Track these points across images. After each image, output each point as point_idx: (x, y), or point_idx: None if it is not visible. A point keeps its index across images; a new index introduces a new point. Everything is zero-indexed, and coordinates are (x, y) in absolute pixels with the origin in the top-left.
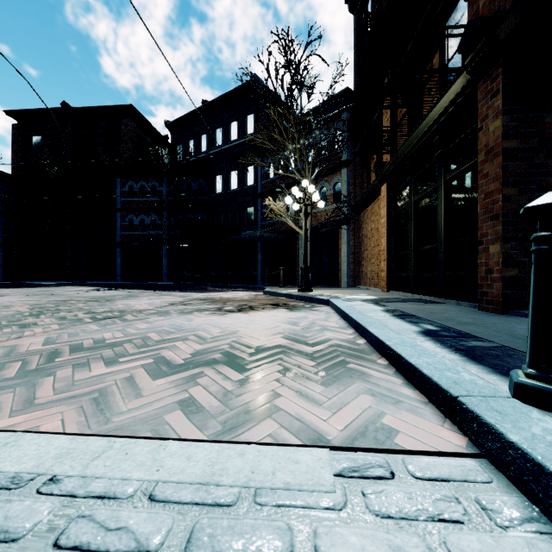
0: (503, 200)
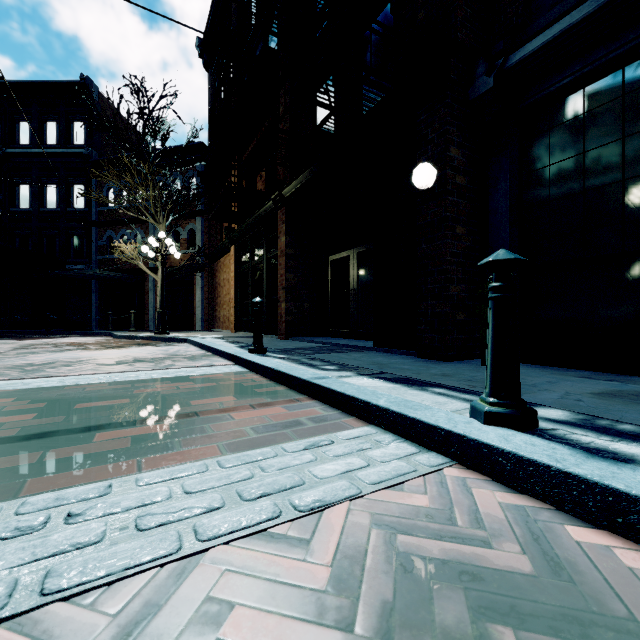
0: (286, 280)
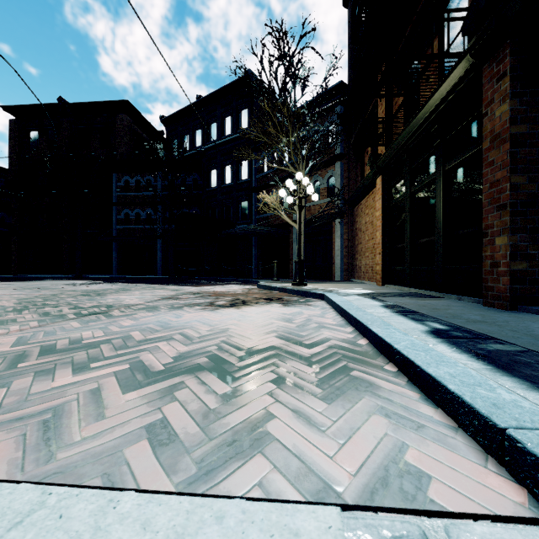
0: (511, 189)
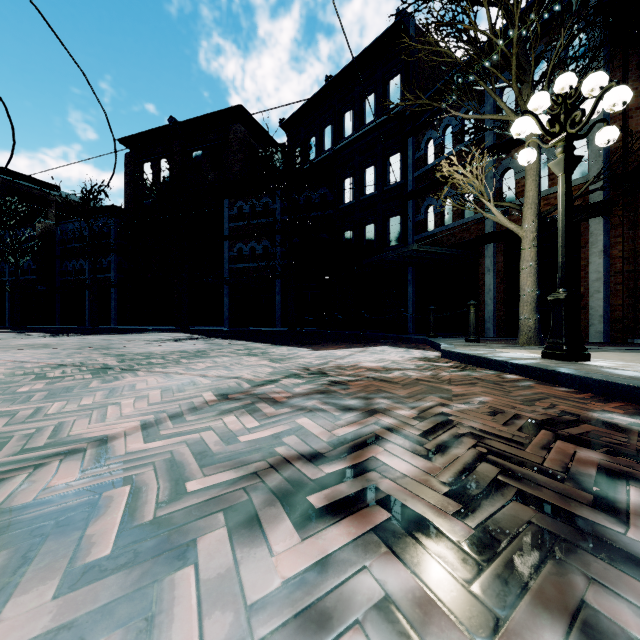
0: None
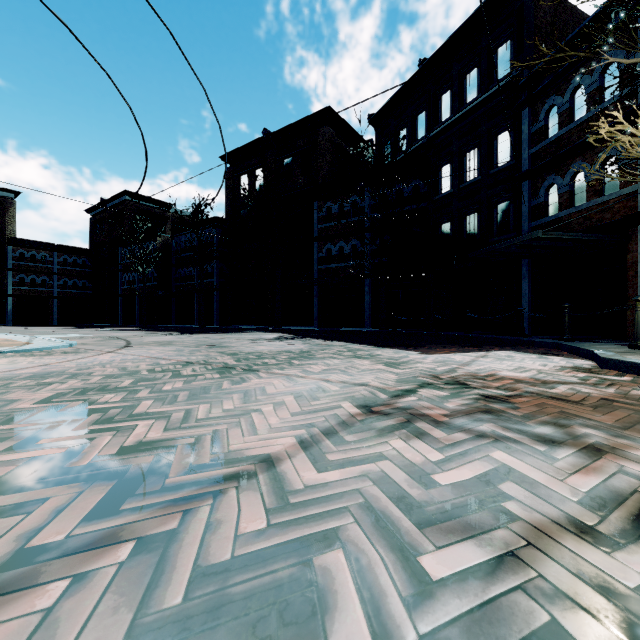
0: None
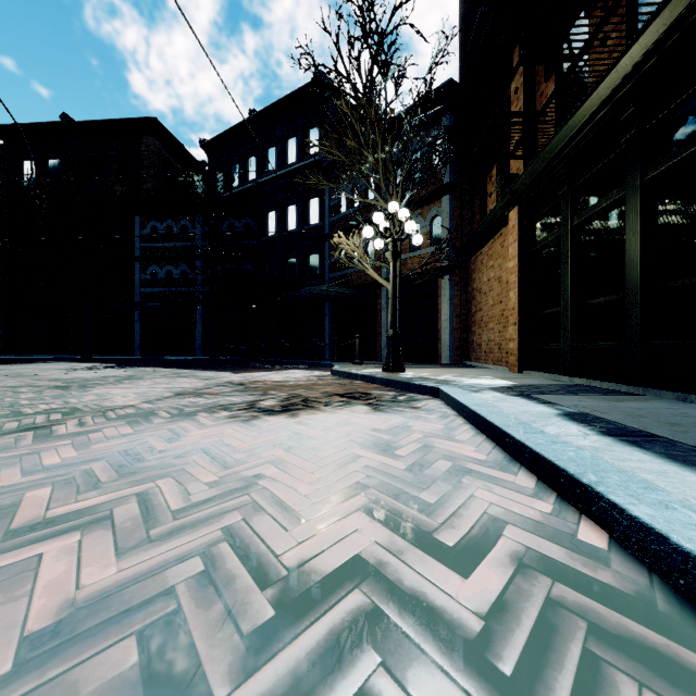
0: None
